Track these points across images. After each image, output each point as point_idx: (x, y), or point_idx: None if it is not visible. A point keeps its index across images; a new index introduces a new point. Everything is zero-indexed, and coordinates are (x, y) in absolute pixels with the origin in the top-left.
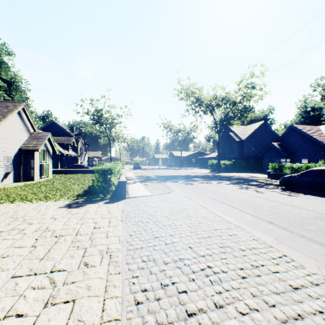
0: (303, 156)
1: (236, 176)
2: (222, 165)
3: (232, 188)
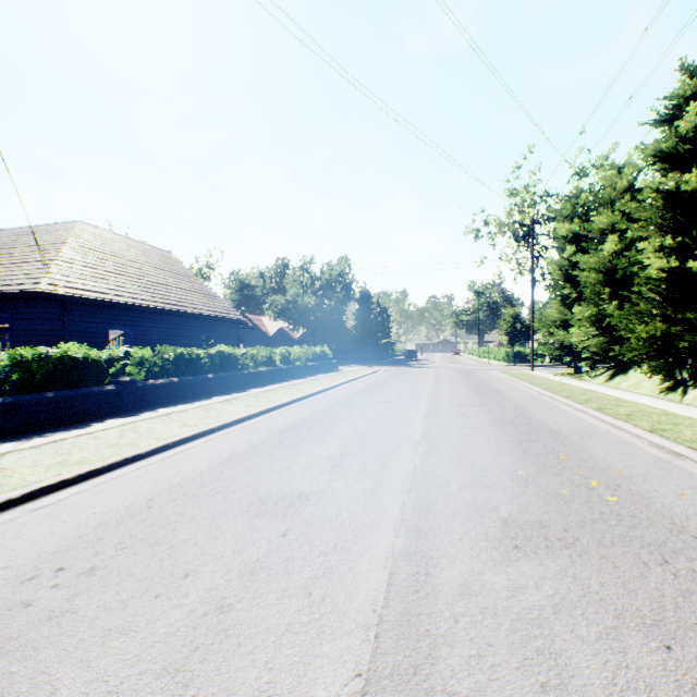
0: (253, 343)
1: None
2: None
3: None
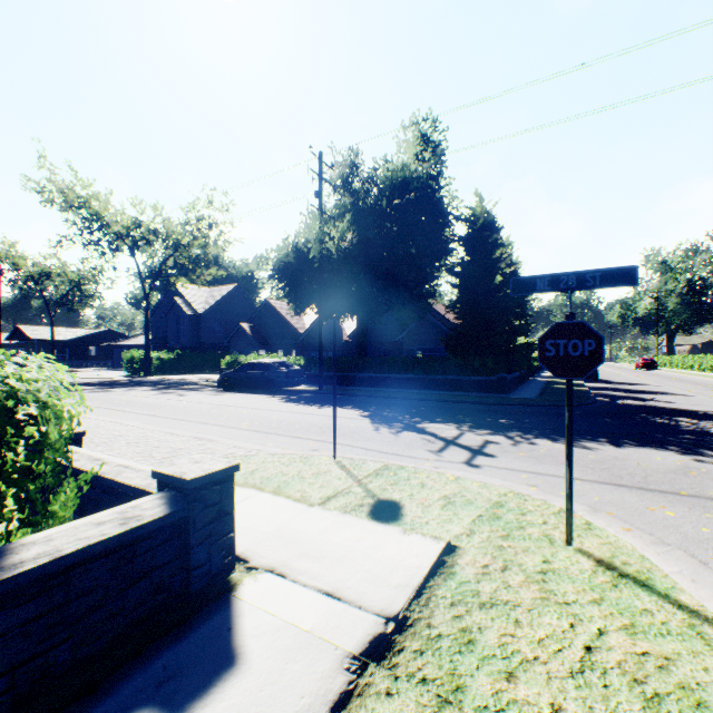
0: (280, 347)
1: (174, 380)
2: (155, 360)
3: (147, 394)
